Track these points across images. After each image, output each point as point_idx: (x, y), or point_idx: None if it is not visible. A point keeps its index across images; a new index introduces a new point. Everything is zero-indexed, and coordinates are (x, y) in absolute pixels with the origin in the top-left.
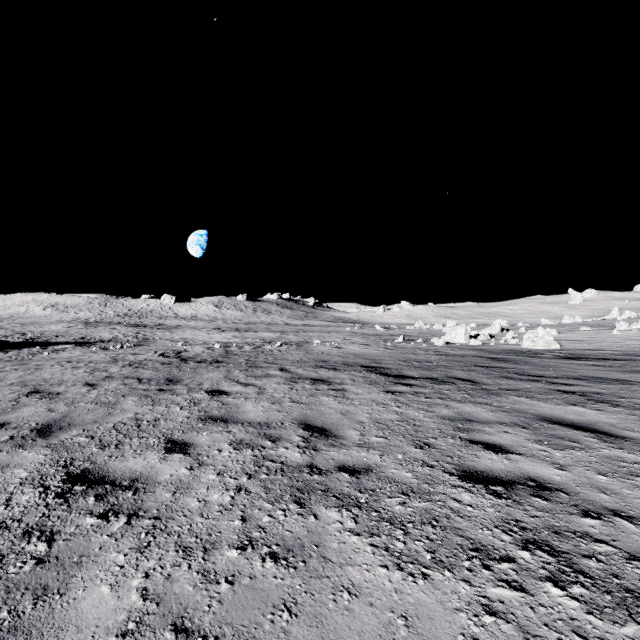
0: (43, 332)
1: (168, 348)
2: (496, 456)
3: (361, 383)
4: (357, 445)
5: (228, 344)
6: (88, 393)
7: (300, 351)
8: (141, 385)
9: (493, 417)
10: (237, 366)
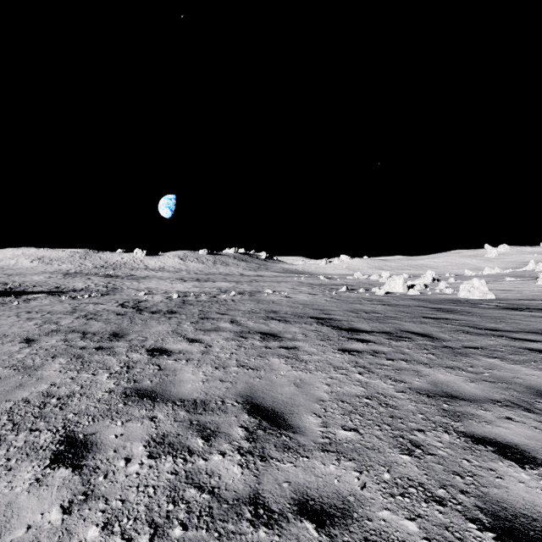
0: (24, 282)
1: (130, 297)
2: (525, 473)
3: (313, 339)
4: (320, 447)
5: (187, 293)
6: (18, 352)
7: (252, 301)
8: (81, 341)
9: (478, 391)
10: (189, 317)
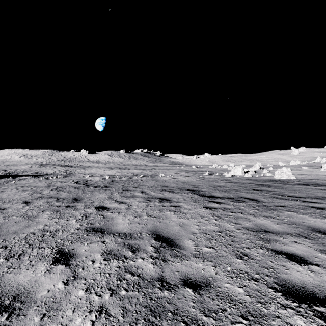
0: (16, 169)
1: (81, 178)
2: (301, 267)
3: (189, 201)
4: (194, 255)
5: (114, 176)
6: (22, 209)
7: (153, 180)
8: (57, 203)
9: (281, 228)
10: (117, 190)
